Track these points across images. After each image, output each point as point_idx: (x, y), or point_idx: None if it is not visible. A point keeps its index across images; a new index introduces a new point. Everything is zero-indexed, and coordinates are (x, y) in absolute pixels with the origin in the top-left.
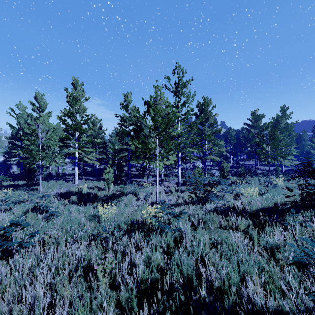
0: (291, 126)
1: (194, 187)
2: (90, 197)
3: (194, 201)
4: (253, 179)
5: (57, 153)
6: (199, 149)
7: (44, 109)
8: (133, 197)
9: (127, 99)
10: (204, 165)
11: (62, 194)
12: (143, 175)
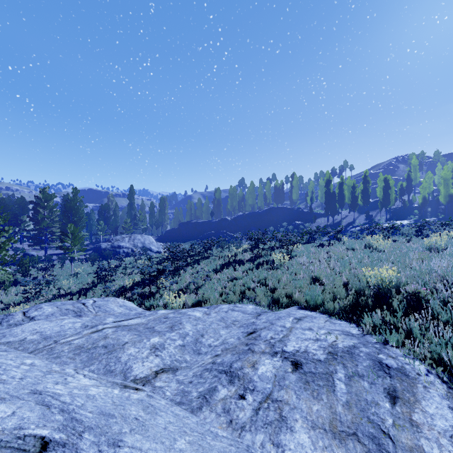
0: (81, 204)
1: (25, 289)
2: None
3: (25, 300)
4: (51, 270)
5: None
6: (1, 249)
7: None
8: None
9: None
10: None
11: None
12: None
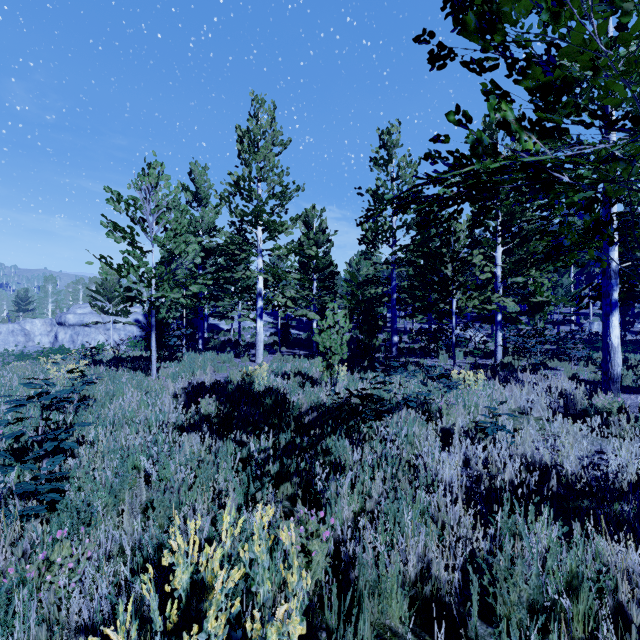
0: None
1: None
2: (263, 406)
3: None
4: None
5: (236, 297)
6: None
7: (205, 197)
8: (418, 425)
9: (389, 137)
10: (623, 329)
11: (197, 388)
12: (436, 351)
